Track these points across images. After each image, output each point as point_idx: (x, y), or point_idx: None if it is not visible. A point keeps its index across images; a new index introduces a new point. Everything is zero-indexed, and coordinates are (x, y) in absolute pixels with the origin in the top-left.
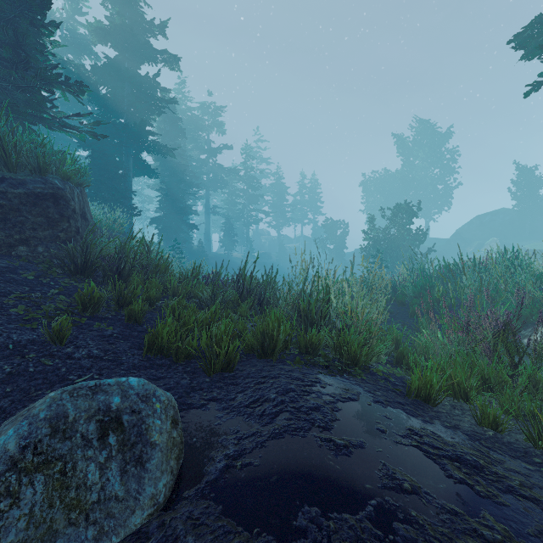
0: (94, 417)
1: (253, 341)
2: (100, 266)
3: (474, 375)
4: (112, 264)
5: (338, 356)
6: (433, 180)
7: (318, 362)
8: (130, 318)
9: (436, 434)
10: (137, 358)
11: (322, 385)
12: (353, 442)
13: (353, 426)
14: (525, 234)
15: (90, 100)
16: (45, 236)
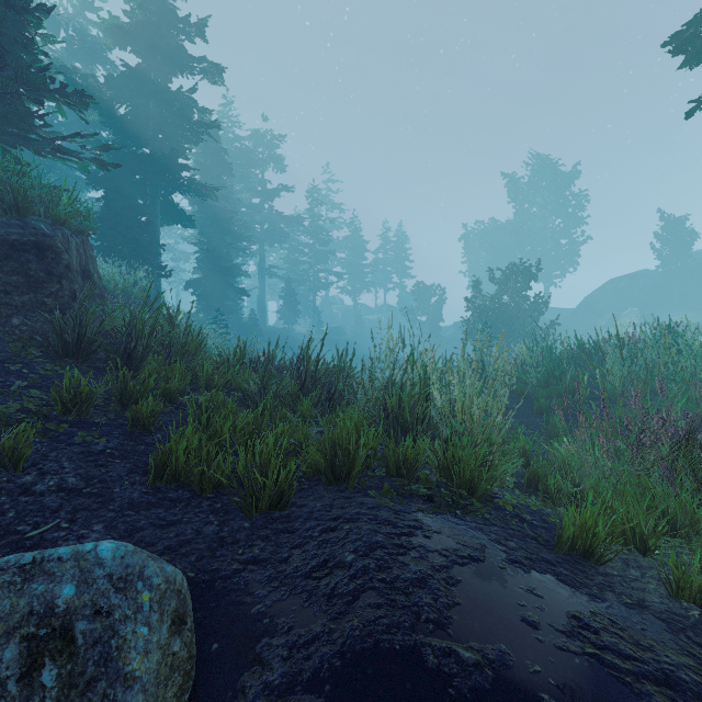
0: (18, 629)
1: (318, 459)
2: (101, 346)
3: (654, 512)
4: (118, 342)
5: (444, 479)
6: (555, 233)
7: (416, 491)
8: (135, 423)
9: (617, 625)
10: (139, 489)
11: (426, 533)
12: (488, 654)
13: (483, 616)
14: (672, 303)
15: (103, 122)
16: (23, 302)
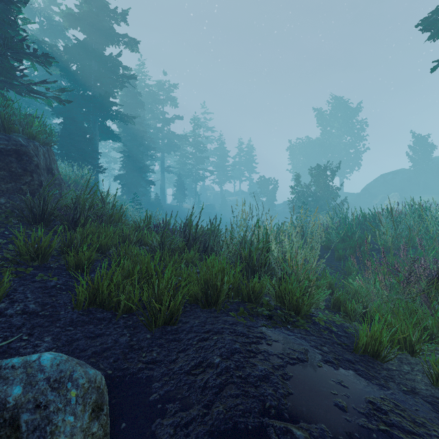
0: None
1: (197, 291)
2: (57, 216)
3: (418, 326)
4: (68, 214)
5: (279, 304)
6: (346, 145)
7: (261, 312)
8: (77, 267)
9: (399, 407)
10: (77, 312)
11: (268, 342)
12: (313, 432)
13: (309, 402)
14: (420, 189)
15: (62, 75)
16: (7, 188)
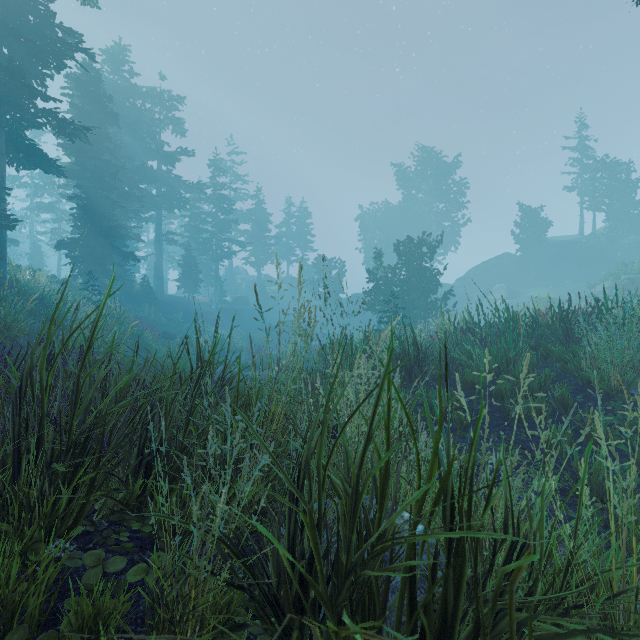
0: None
1: None
2: None
3: None
4: None
5: None
6: (438, 217)
7: None
8: None
9: None
10: None
11: None
12: None
13: None
14: (530, 281)
15: None
16: None
